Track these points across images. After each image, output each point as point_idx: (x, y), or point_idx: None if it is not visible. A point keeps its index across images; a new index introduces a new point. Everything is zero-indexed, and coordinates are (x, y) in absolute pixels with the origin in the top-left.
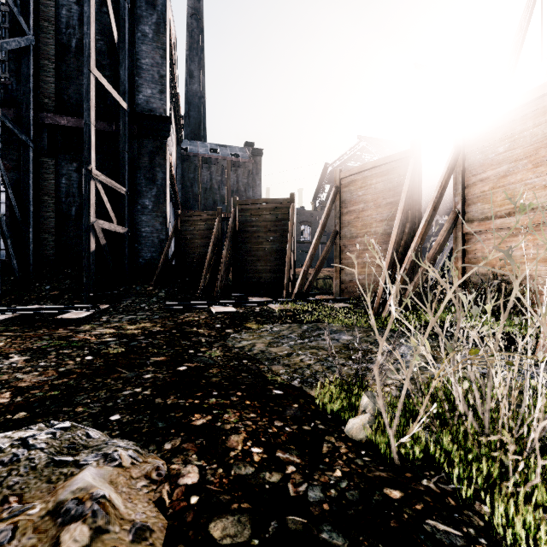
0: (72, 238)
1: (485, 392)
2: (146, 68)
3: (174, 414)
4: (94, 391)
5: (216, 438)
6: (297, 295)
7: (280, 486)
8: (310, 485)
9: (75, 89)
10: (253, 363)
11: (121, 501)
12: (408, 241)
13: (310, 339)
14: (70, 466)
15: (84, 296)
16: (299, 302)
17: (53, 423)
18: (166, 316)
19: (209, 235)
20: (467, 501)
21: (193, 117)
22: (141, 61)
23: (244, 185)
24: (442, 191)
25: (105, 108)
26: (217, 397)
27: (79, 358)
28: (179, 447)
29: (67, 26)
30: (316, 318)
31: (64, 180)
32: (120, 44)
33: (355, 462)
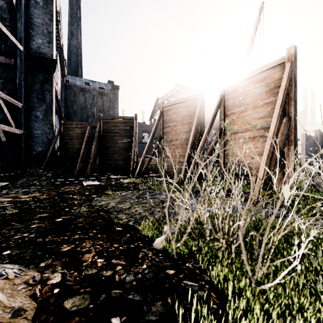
0: None
1: None
2: (38, 25)
3: (49, 246)
4: None
5: (75, 257)
6: (138, 174)
7: (111, 277)
8: (128, 274)
9: None
10: (106, 214)
11: (5, 298)
12: (198, 143)
13: (143, 199)
14: None
15: None
16: (139, 177)
17: None
18: (51, 189)
19: (83, 137)
20: (205, 270)
21: (73, 61)
22: (34, 20)
23: (107, 107)
24: (214, 117)
25: (6, 47)
26: (80, 234)
27: None
28: (50, 264)
29: None
30: (148, 186)
31: None
32: (17, 6)
33: (154, 260)
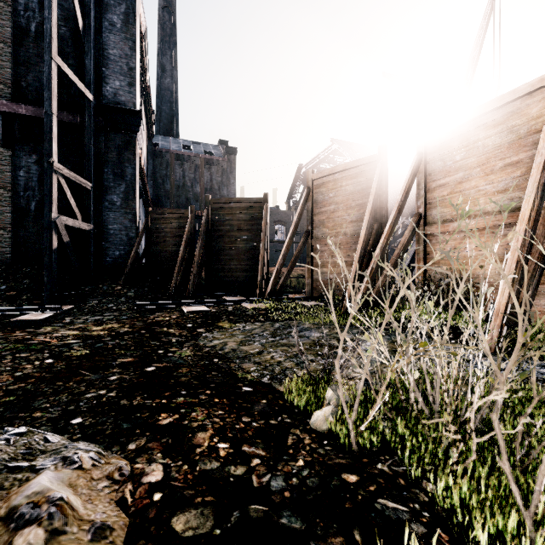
0: (31, 234)
1: (435, 381)
2: (114, 59)
3: (140, 414)
4: (54, 395)
5: (183, 436)
6: (270, 294)
7: (245, 478)
8: (273, 475)
9: (35, 76)
10: (224, 362)
11: (81, 502)
12: (376, 241)
13: (282, 337)
14: (25, 471)
15: (44, 296)
16: (272, 300)
17: (7, 430)
18: (135, 316)
19: (181, 233)
20: (415, 480)
21: (165, 112)
22: (108, 52)
23: (217, 184)
24: (406, 194)
25: (69, 98)
26: (185, 396)
27: (38, 362)
28: (143, 447)
29: (25, 8)
30: (288, 316)
31: (22, 173)
32: (85, 32)
33: (317, 452)
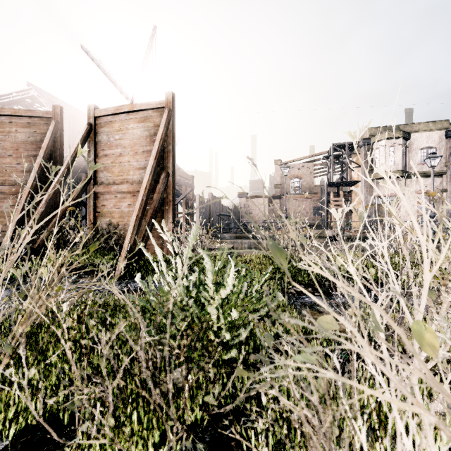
0: None
1: None
2: None
3: None
4: None
5: None
6: None
7: None
8: None
9: None
10: None
11: None
12: None
13: None
14: None
15: None
16: None
17: None
18: None
19: None
20: None
21: None
22: None
23: None
24: (76, 155)
25: None
26: None
27: None
28: None
29: None
30: None
31: None
32: None
33: None
